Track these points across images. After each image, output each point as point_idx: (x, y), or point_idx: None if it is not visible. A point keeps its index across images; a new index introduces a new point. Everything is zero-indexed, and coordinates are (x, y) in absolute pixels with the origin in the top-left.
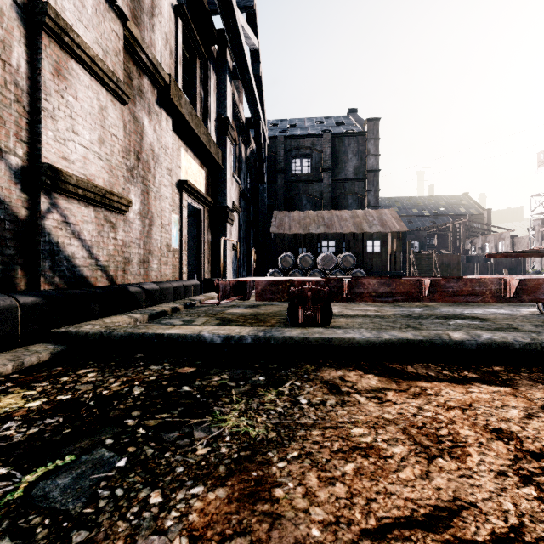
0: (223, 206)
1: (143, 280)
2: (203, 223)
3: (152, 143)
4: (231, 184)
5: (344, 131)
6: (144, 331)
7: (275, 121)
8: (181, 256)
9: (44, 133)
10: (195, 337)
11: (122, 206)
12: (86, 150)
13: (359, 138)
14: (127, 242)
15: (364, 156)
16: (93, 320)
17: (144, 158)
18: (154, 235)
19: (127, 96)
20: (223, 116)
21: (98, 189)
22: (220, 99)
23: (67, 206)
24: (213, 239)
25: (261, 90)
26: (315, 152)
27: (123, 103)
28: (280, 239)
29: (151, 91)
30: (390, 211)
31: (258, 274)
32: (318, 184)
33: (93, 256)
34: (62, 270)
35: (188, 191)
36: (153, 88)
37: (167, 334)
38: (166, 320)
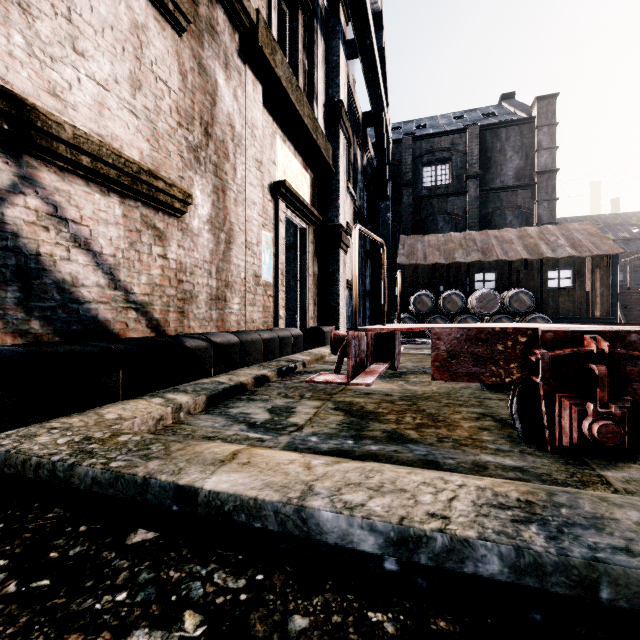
0: (334, 225)
1: (215, 329)
2: (307, 248)
3: (231, 115)
4: (345, 195)
5: (498, 121)
6: (151, 468)
7: (397, 125)
8: (276, 293)
9: (2, 31)
10: (289, 515)
11: (175, 202)
12: (103, 91)
13: (523, 127)
14: (189, 266)
15: (531, 153)
16: (105, 402)
17: (217, 135)
18: (234, 258)
19: (184, 16)
20: (335, 100)
21: (123, 162)
22: (330, 77)
23: (60, 188)
24: (321, 272)
25: (383, 70)
26: (456, 154)
27: (178, 29)
28: (410, 272)
29: (230, 33)
30: (584, 225)
31: (377, 321)
32: (460, 198)
33: (118, 284)
34: (48, 308)
35: (286, 199)
36: (232, 30)
37: (205, 492)
38: (238, 407)
